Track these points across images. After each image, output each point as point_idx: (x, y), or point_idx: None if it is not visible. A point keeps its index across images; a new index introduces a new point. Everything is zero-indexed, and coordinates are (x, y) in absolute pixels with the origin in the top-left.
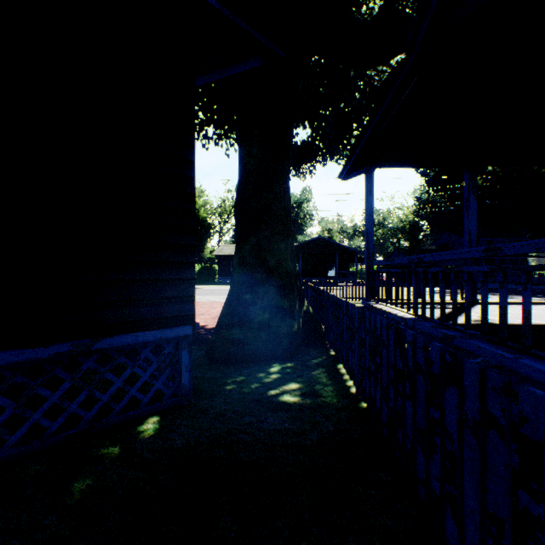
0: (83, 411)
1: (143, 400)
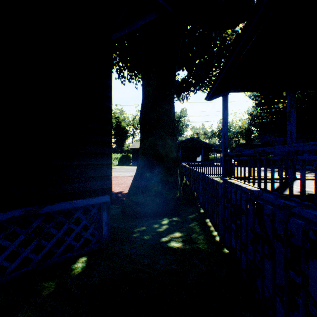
0: (33, 255)
1: (76, 246)
